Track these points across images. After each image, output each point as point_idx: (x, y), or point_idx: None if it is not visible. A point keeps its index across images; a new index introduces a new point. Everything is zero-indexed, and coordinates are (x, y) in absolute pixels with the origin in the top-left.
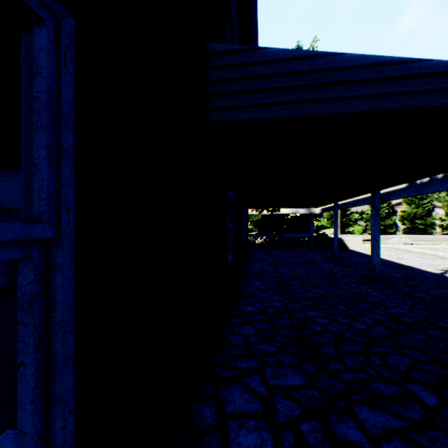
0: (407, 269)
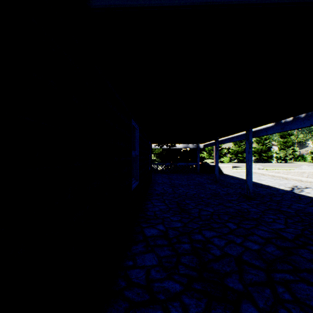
0: (267, 187)
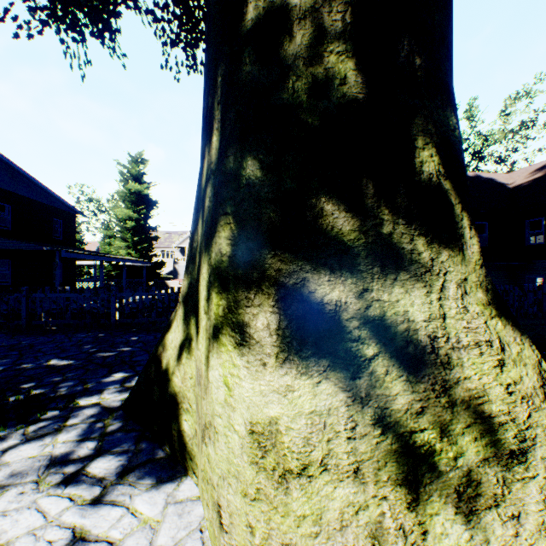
0: None
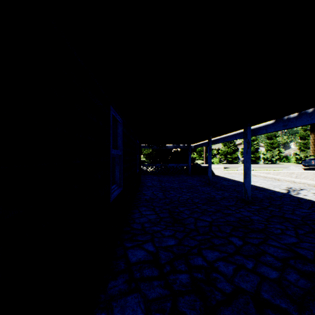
0: (262, 190)
